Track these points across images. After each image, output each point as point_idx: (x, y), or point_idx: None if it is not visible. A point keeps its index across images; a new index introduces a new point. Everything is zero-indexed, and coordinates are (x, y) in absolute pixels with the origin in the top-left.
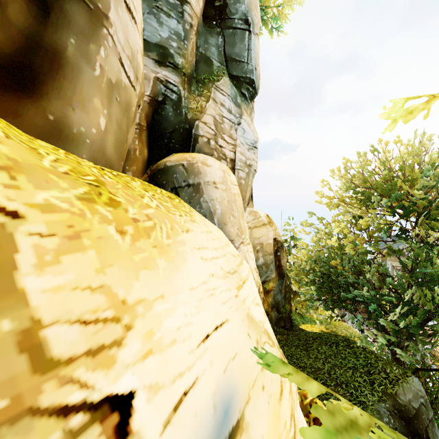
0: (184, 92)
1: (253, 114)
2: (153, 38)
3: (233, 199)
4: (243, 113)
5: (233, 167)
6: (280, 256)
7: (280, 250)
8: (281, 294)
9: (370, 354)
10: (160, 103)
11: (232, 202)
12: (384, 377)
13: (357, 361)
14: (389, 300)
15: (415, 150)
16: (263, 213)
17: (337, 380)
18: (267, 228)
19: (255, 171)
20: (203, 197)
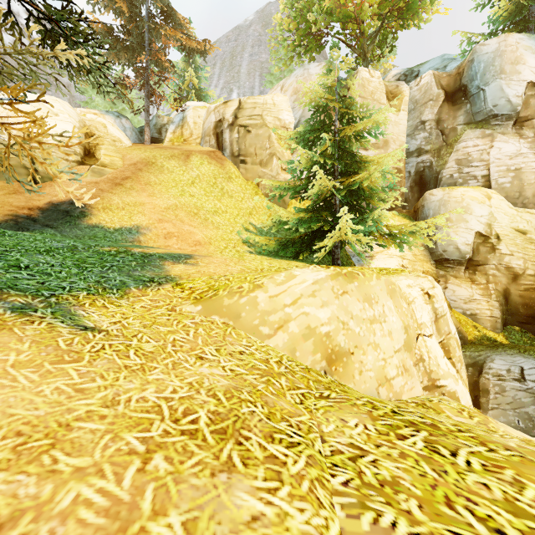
0: (434, 159)
1: None
2: (414, 148)
3: (443, 207)
4: (494, 139)
5: (487, 180)
6: None
7: None
8: None
9: None
10: (422, 171)
11: (441, 209)
12: None
13: None
14: None
15: None
16: None
17: None
18: None
19: None
20: (425, 210)
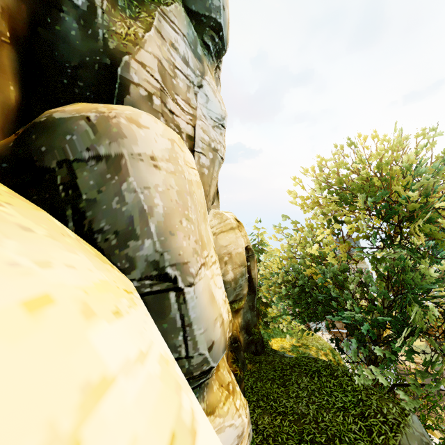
0: (102, 0)
1: (219, 87)
2: None
3: (188, 190)
4: (205, 72)
5: (192, 148)
6: (250, 267)
7: (250, 259)
8: (251, 311)
9: (357, 384)
10: (47, 3)
11: (187, 195)
12: (382, 421)
13: (345, 398)
14: (381, 321)
15: (395, 147)
16: (231, 216)
17: (328, 432)
18: (236, 233)
19: (222, 159)
20: (127, 182)
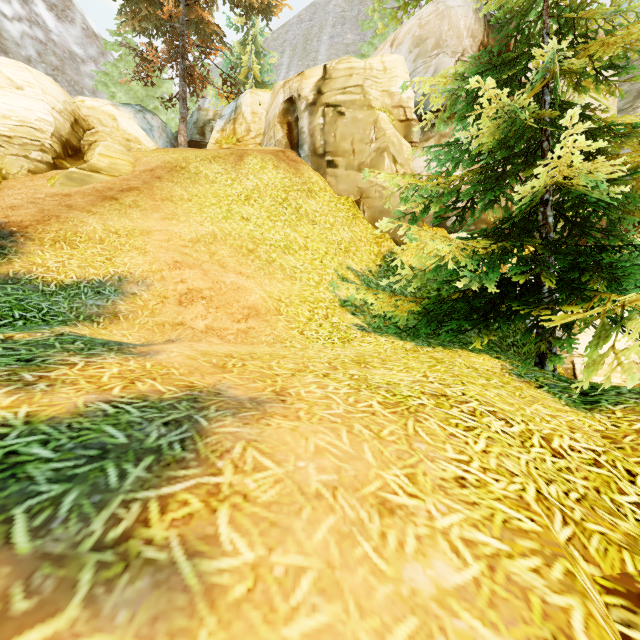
0: None
1: None
2: None
3: None
4: None
5: None
6: None
7: None
8: None
9: None
10: None
11: None
12: None
13: None
14: None
15: None
16: None
17: None
18: None
19: None
20: None
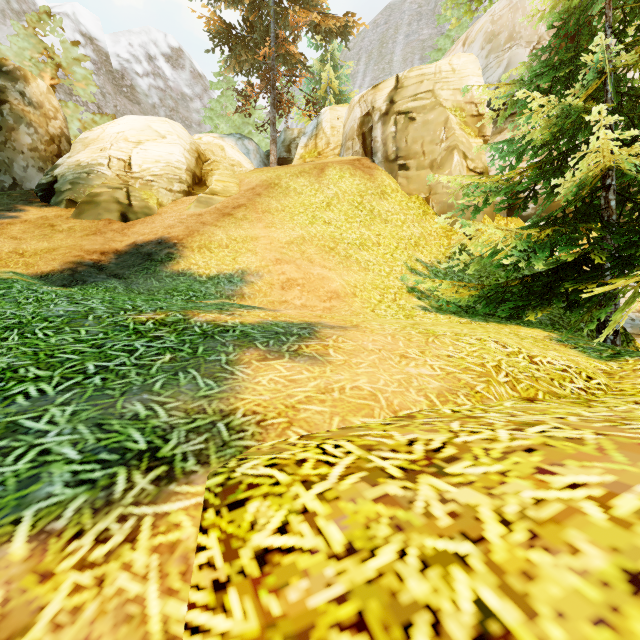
0: None
1: None
2: None
3: None
4: None
5: None
6: None
7: None
8: None
9: None
10: None
11: None
12: None
13: None
14: None
15: None
16: None
17: None
18: None
19: None
20: None
